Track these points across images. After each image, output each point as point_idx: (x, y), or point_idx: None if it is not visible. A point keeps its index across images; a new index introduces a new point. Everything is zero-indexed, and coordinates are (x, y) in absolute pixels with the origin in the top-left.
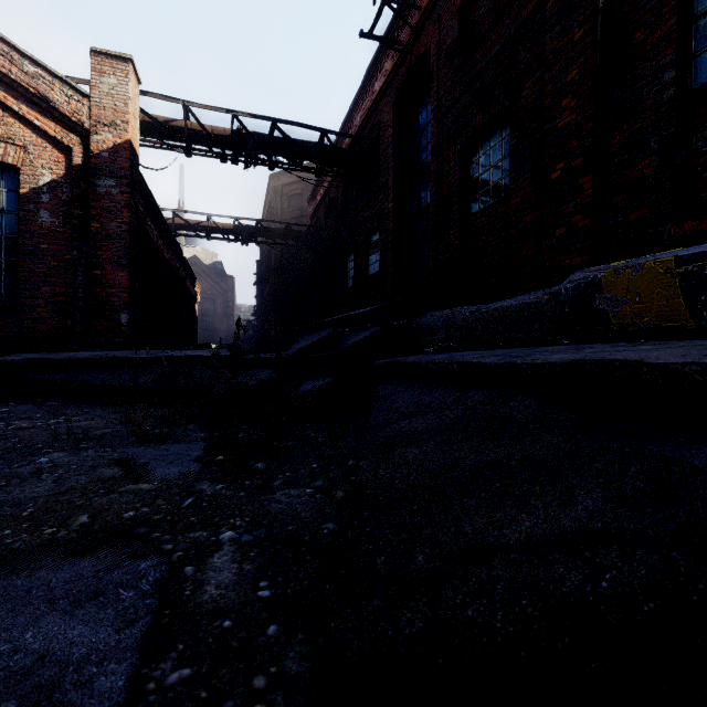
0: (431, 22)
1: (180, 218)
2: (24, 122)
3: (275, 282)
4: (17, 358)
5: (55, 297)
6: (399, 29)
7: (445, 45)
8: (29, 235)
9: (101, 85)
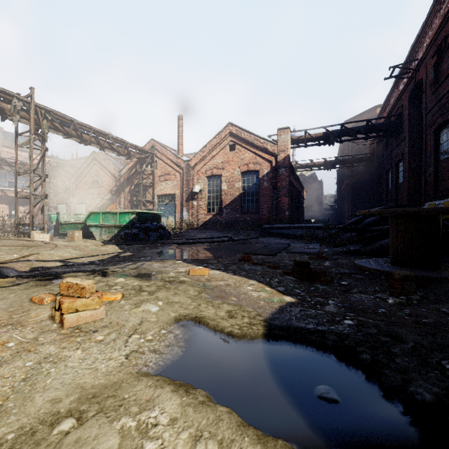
0: (423, 66)
1: (298, 164)
2: (260, 156)
3: (347, 183)
4: (267, 226)
5: (268, 208)
6: (409, 64)
7: (428, 79)
8: (261, 190)
9: (280, 139)
